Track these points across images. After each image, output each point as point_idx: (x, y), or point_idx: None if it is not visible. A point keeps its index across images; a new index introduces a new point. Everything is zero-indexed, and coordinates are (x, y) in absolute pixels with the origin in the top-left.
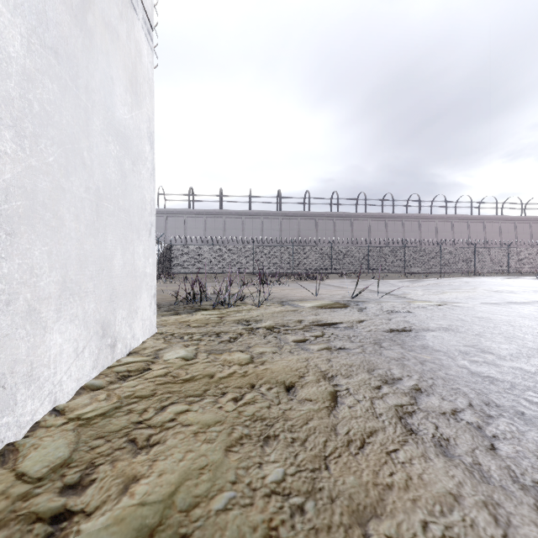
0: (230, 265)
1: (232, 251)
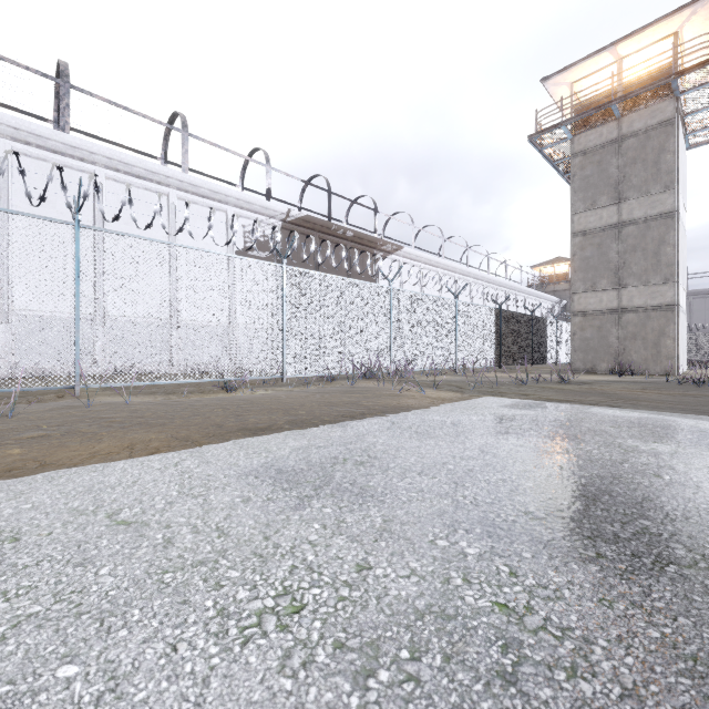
0: (700, 352)
1: (703, 338)
